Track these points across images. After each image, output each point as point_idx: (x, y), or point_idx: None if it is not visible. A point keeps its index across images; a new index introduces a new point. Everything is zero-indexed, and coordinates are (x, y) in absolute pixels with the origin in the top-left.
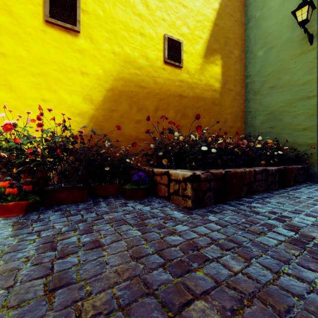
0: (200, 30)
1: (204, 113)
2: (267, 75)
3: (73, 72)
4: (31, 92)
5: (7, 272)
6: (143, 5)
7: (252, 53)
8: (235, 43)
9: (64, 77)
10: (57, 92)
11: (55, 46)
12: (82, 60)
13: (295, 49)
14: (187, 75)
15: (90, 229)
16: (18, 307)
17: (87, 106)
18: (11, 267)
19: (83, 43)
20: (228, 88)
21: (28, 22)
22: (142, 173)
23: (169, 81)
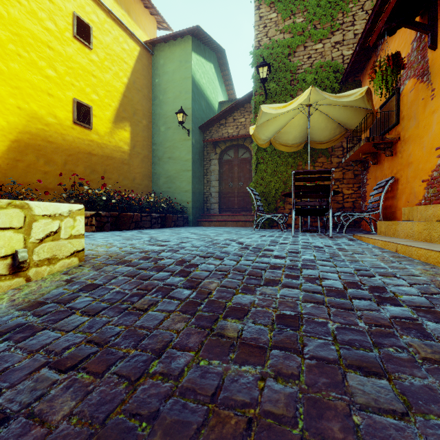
0: (110, 99)
1: (114, 170)
2: (167, 148)
3: None
4: None
5: None
6: (51, 69)
7: (157, 127)
8: (143, 115)
9: None
10: None
11: None
12: None
13: (182, 135)
14: (97, 136)
15: None
16: None
17: None
18: None
19: None
20: (137, 151)
21: None
22: None
23: (78, 139)
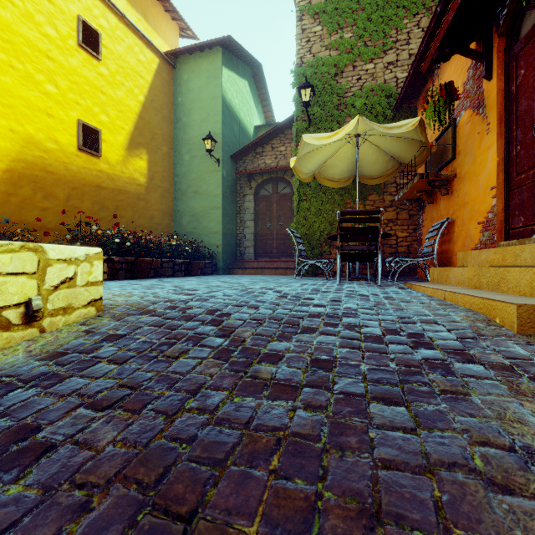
0: (123, 121)
1: (127, 207)
2: (192, 180)
3: None
4: None
5: None
6: (51, 84)
7: (180, 155)
8: (163, 140)
9: None
10: None
11: None
12: None
13: (210, 166)
14: (107, 165)
15: None
16: None
17: None
18: None
19: None
20: (156, 184)
21: None
22: None
23: (84, 169)
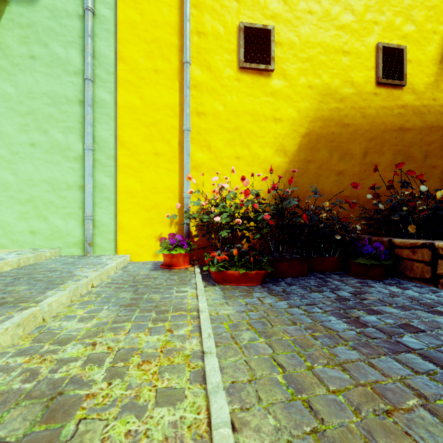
0: (434, 21)
1: (441, 151)
2: None
3: (266, 120)
4: (226, 150)
5: (355, 340)
6: (346, 12)
7: None
8: None
9: (257, 128)
10: (250, 147)
11: (248, 94)
12: (274, 104)
13: None
14: (412, 95)
15: (373, 309)
16: (431, 374)
17: (280, 159)
18: (350, 336)
19: (275, 84)
20: None
21: (224, 74)
22: (380, 244)
23: (383, 110)
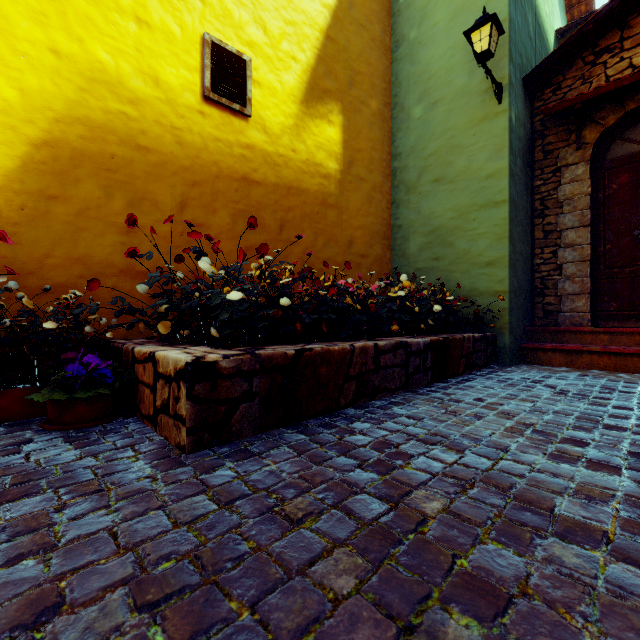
0: (294, 43)
1: (303, 223)
2: (429, 156)
3: None
4: None
5: None
6: None
7: (404, 111)
8: (371, 86)
9: None
10: None
11: None
12: None
13: (475, 109)
14: (263, 135)
15: None
16: None
17: None
18: None
19: None
20: (357, 174)
21: None
22: (95, 357)
23: (216, 143)
